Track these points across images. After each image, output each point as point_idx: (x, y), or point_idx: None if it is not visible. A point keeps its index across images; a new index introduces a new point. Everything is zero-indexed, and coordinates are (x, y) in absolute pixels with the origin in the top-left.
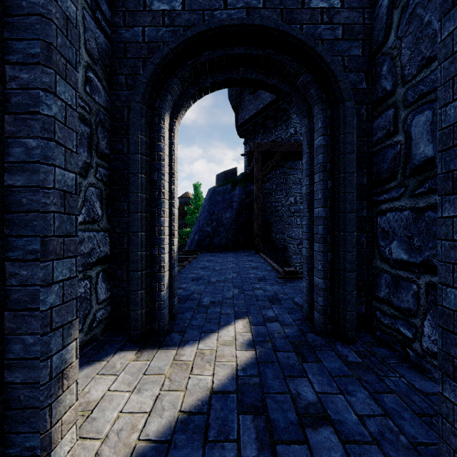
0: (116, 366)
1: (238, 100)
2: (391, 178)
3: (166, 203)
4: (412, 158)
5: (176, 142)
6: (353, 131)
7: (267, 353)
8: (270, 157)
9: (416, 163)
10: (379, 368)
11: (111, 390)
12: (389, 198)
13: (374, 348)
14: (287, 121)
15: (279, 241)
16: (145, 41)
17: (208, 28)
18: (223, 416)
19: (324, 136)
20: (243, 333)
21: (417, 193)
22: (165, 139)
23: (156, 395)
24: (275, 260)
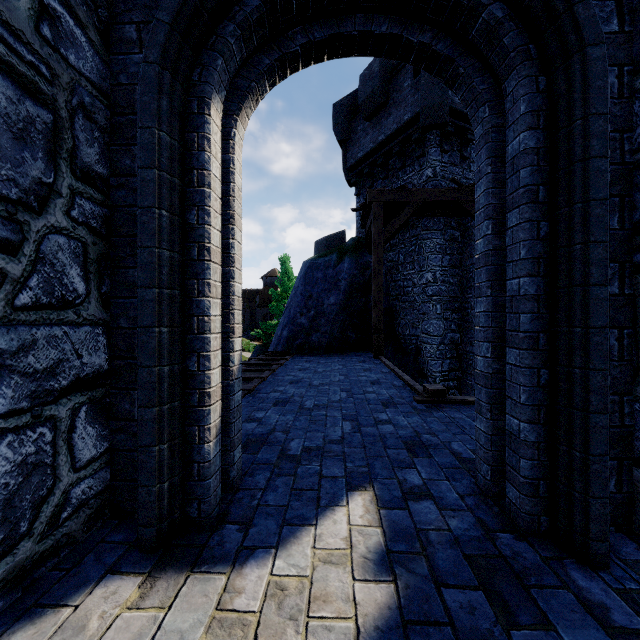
0: (88, 626)
1: (347, 130)
2: None
3: (216, 270)
4: None
5: (237, 159)
6: (607, 108)
7: (422, 590)
8: (397, 212)
9: None
10: None
11: None
12: None
13: None
14: (421, 157)
15: (409, 339)
16: None
17: None
18: None
19: (533, 129)
20: (366, 527)
21: None
22: (212, 145)
23: None
24: (403, 367)
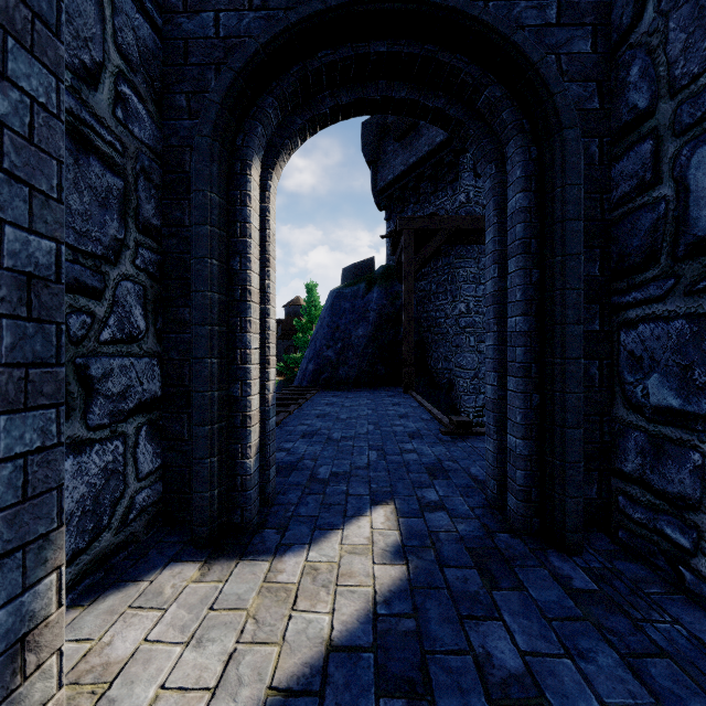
0: (164, 592)
1: (377, 151)
2: (648, 262)
3: (255, 309)
4: (690, 226)
5: (272, 208)
6: (580, 180)
7: (428, 569)
8: (428, 240)
9: (699, 234)
10: (632, 604)
11: (150, 641)
12: (643, 298)
13: (617, 562)
14: (454, 182)
15: (442, 373)
16: (219, 35)
17: (325, 6)
18: (350, 701)
19: (526, 191)
20: (386, 530)
21: (700, 288)
22: (253, 201)
23: (228, 652)
24: (435, 403)
